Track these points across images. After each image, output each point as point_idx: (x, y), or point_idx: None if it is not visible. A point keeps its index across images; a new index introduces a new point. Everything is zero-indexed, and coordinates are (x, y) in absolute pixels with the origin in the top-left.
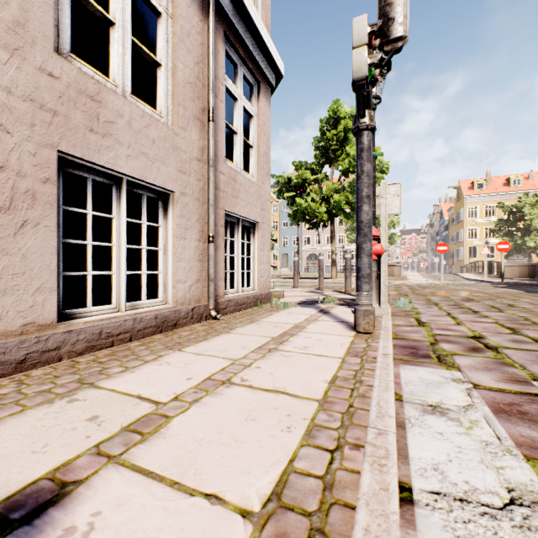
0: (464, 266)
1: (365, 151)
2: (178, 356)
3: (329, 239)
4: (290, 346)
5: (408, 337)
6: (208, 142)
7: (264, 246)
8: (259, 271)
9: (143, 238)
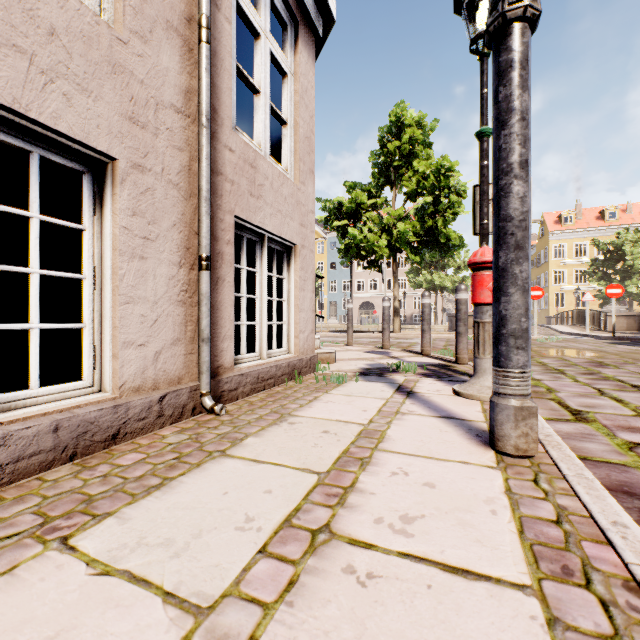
0: (553, 316)
1: (517, 67)
2: (30, 588)
3: (387, 283)
4: (365, 517)
5: (587, 454)
6: (198, 82)
7: (305, 284)
8: (297, 324)
9: (31, 250)
